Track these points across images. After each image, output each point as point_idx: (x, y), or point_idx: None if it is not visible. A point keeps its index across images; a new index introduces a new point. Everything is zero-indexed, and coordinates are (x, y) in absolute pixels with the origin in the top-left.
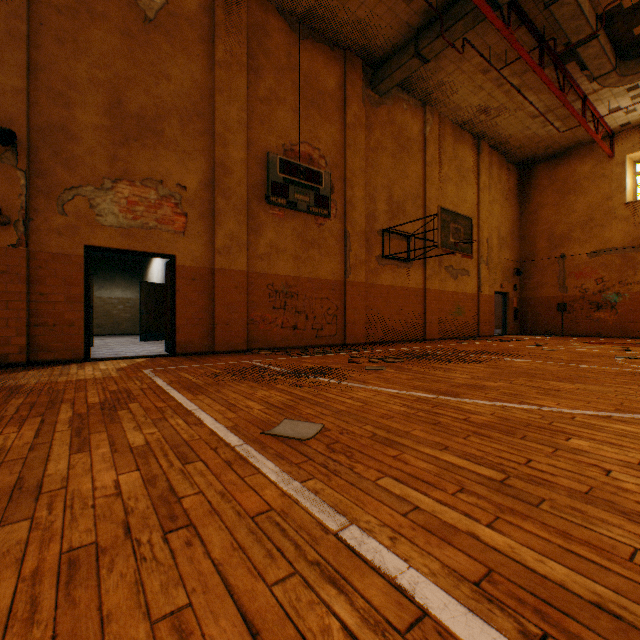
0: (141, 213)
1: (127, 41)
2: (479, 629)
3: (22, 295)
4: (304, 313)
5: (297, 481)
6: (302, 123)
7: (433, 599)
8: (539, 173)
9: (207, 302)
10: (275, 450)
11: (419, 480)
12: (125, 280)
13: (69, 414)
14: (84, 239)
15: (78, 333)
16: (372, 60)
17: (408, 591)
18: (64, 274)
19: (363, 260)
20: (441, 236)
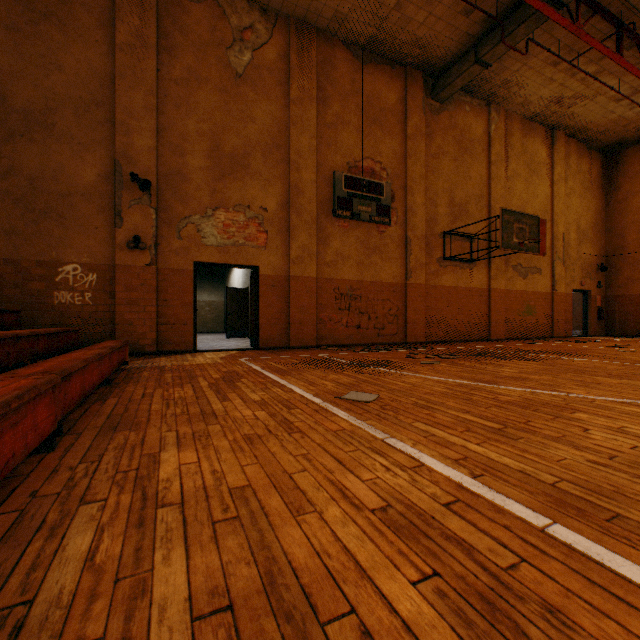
0: (233, 233)
1: (223, 96)
2: (448, 470)
3: (153, 301)
4: (366, 314)
5: (360, 420)
6: (365, 141)
7: (429, 461)
8: (629, 158)
9: (283, 305)
10: (345, 406)
11: (440, 425)
12: (211, 285)
13: (206, 383)
14: (193, 257)
15: (189, 330)
16: (432, 71)
17: (417, 459)
18: (180, 285)
19: (423, 263)
20: (503, 237)
